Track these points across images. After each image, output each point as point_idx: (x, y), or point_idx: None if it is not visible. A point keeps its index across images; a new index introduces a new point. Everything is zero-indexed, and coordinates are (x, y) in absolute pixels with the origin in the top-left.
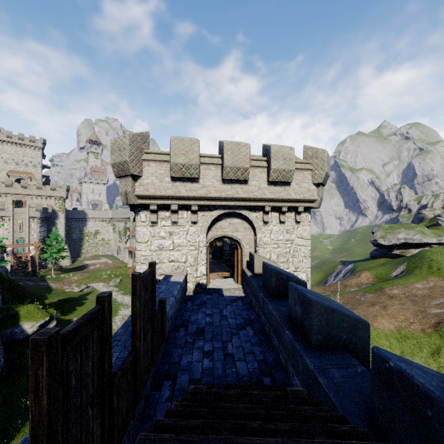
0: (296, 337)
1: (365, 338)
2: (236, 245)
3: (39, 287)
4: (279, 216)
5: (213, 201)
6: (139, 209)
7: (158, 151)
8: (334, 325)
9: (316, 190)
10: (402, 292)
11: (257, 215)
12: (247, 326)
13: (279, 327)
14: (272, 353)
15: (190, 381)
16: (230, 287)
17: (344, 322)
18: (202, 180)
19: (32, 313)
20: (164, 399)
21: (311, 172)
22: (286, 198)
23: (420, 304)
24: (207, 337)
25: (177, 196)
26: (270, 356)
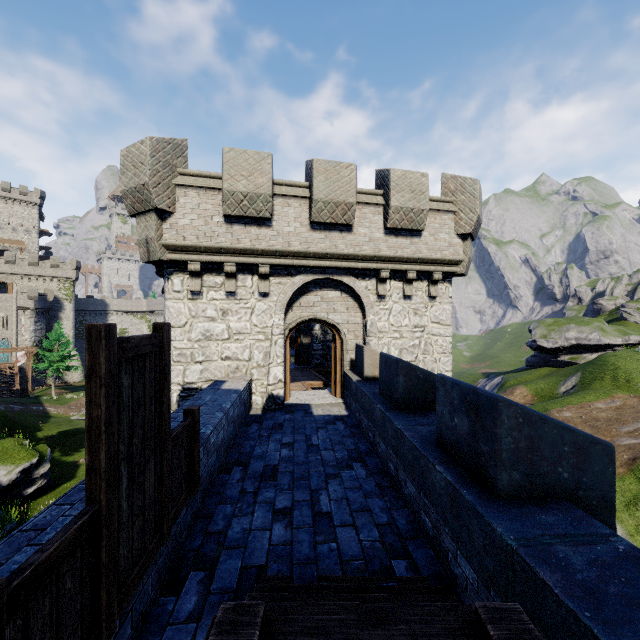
0: (460, 478)
1: (607, 476)
2: (334, 335)
3: (30, 413)
4: (402, 286)
5: (295, 259)
6: (170, 271)
7: (202, 172)
8: (543, 451)
9: (462, 245)
10: (576, 415)
11: (367, 285)
12: (354, 462)
13: (419, 461)
14: (404, 510)
15: (243, 572)
16: (324, 402)
17: (564, 443)
18: (277, 223)
19: (11, 452)
20: (183, 614)
21: (454, 216)
22: (414, 256)
23: (604, 432)
24: (281, 483)
25: (236, 249)
26: (402, 517)
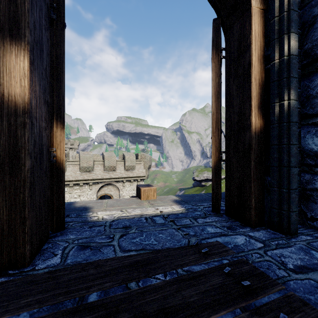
0: None
1: None
2: (111, 197)
3: None
4: (130, 183)
5: (100, 180)
6: None
7: (74, 160)
8: None
9: (145, 172)
10: None
11: (120, 184)
12: None
13: None
14: None
15: None
16: None
17: None
18: (94, 172)
19: None
20: None
21: (143, 164)
22: (132, 176)
23: None
24: None
25: (83, 179)
26: None
